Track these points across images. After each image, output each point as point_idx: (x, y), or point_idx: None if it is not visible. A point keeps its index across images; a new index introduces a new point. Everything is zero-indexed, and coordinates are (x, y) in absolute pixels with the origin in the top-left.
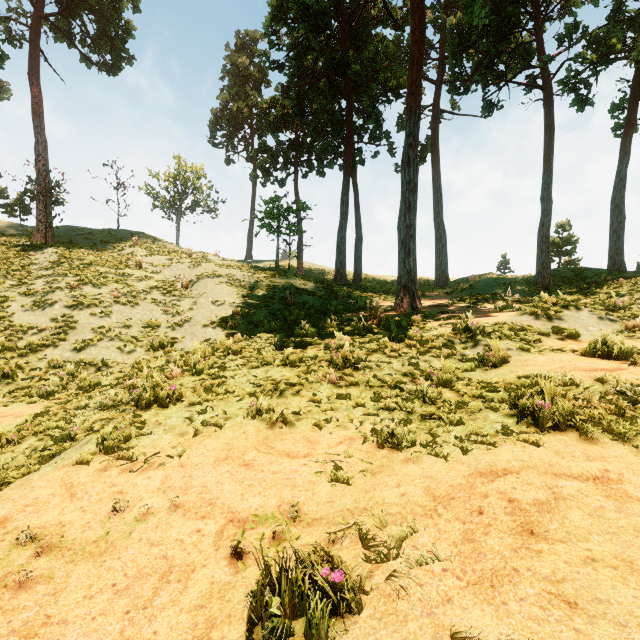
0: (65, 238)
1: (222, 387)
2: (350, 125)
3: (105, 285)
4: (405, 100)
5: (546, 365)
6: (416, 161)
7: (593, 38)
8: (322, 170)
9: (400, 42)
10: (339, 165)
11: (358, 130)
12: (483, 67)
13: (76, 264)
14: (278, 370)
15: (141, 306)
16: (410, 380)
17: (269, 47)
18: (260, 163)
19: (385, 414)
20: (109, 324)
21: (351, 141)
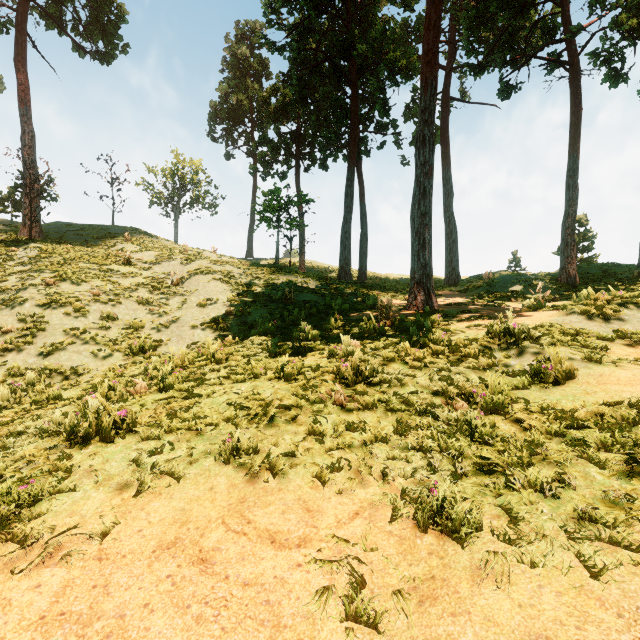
0: (55, 234)
1: (192, 411)
2: (355, 111)
3: (85, 282)
4: (413, 88)
5: (637, 384)
6: (432, 140)
7: (630, 3)
8: (325, 163)
9: (407, 27)
10: (343, 155)
11: (363, 117)
12: (501, 44)
13: (57, 259)
14: (269, 385)
15: (124, 305)
16: (444, 402)
17: (268, 27)
18: (260, 155)
19: (418, 459)
20: (84, 325)
21: (356, 129)
